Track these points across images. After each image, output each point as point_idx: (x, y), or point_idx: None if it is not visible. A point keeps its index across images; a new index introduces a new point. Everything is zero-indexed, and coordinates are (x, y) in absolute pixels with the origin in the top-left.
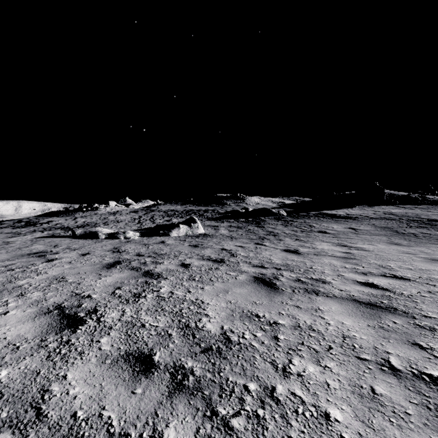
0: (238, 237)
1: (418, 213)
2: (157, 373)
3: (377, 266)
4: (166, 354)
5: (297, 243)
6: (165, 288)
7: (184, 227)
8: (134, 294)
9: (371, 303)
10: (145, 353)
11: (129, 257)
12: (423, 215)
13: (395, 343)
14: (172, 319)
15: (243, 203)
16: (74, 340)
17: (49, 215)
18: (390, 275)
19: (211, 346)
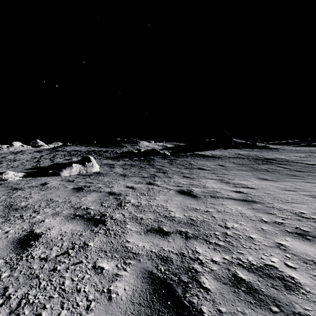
0: (131, 175)
1: (256, 154)
2: None
3: (293, 215)
4: None
5: (186, 180)
6: None
7: (77, 166)
8: None
9: None
10: None
11: None
12: (260, 155)
13: None
14: None
15: (137, 146)
16: None
17: None
18: None
19: None
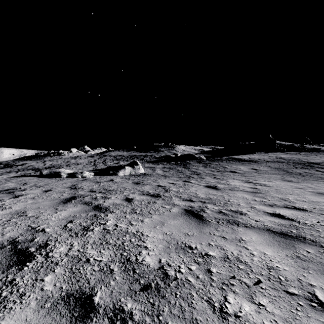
0: (170, 176)
1: (300, 157)
2: (95, 319)
3: (279, 199)
4: (107, 293)
5: (215, 180)
6: (110, 221)
7: (129, 168)
8: (83, 227)
9: (283, 233)
10: (86, 293)
11: (83, 193)
12: (304, 159)
13: (315, 274)
14: (114, 252)
15: (173, 150)
16: (19, 279)
17: (24, 159)
18: (291, 206)
19: (150, 283)
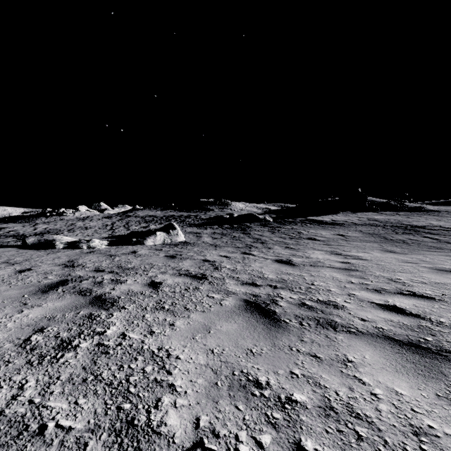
0: (223, 246)
1: (400, 219)
2: None
3: (386, 280)
4: None
5: (288, 251)
6: (115, 327)
7: (161, 234)
8: (60, 342)
9: (413, 343)
10: None
11: (83, 274)
12: (405, 222)
13: None
14: (105, 403)
15: (227, 209)
16: None
17: (4, 221)
18: (408, 292)
19: None
